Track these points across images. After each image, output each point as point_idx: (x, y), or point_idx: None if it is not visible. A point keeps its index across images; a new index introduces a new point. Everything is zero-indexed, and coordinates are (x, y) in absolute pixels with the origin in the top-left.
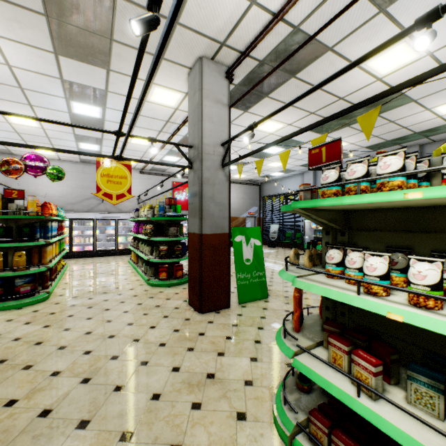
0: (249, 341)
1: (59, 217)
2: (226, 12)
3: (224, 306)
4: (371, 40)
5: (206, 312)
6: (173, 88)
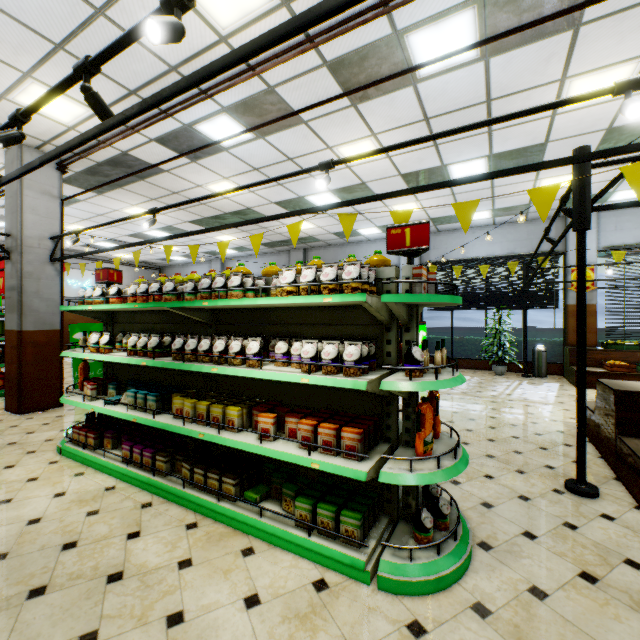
0: (68, 422)
1: None
2: (44, 126)
3: (55, 406)
4: (199, 174)
5: (29, 413)
6: None
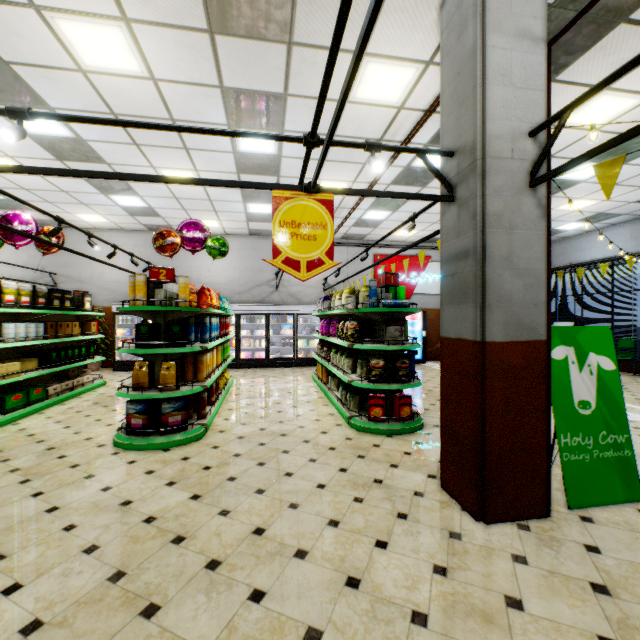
0: None
1: (222, 310)
2: None
3: (536, 513)
4: None
5: (494, 521)
6: (403, 55)
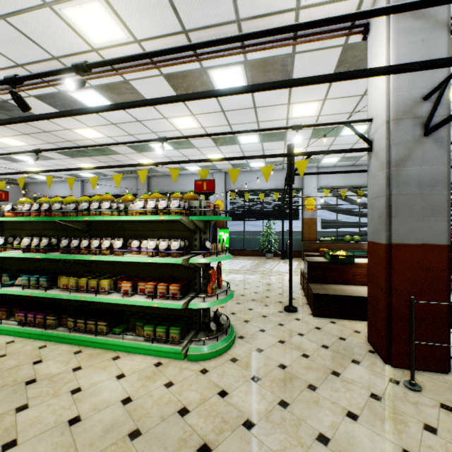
0: None
1: None
2: None
3: None
4: (68, 122)
5: None
6: None
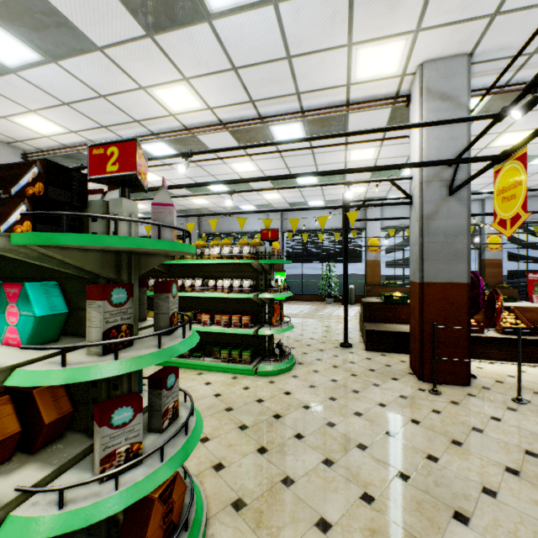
0: None
1: None
2: (24, 133)
3: None
4: None
5: None
6: None
